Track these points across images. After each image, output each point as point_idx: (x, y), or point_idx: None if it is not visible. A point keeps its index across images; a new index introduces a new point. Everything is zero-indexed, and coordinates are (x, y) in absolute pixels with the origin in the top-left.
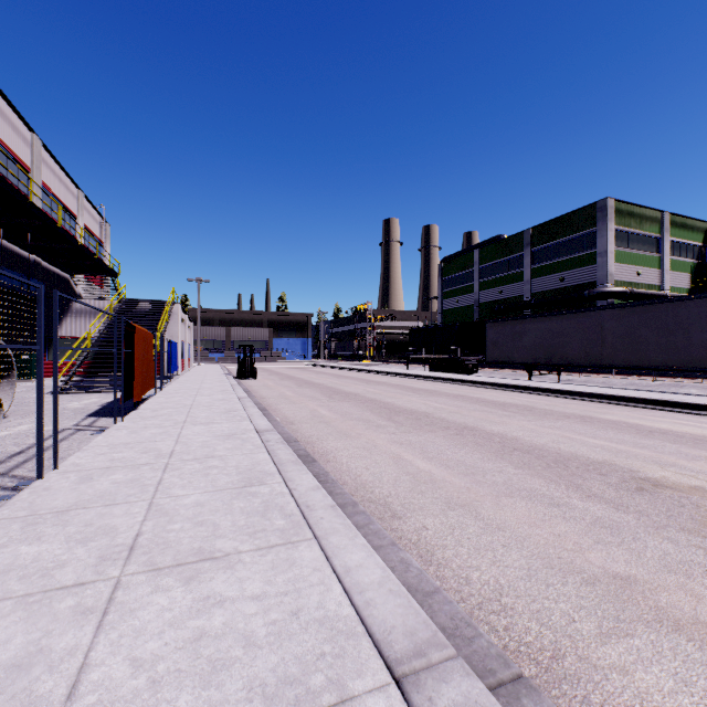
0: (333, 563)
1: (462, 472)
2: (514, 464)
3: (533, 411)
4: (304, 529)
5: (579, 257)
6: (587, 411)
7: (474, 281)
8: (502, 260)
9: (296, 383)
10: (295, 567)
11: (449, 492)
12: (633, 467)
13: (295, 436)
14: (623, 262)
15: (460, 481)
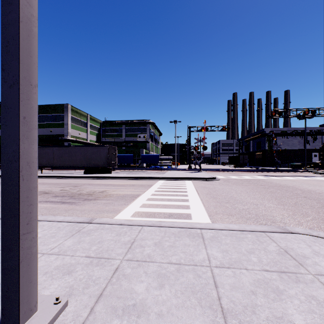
0: None
1: None
2: None
3: None
4: None
5: (58, 123)
6: None
7: None
8: None
9: None
10: None
11: None
12: None
13: None
14: (74, 129)
15: None
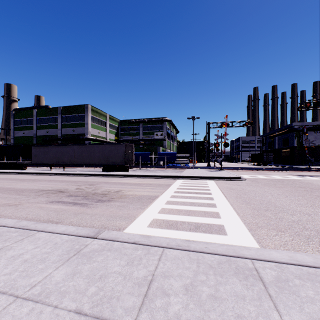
0: None
1: None
2: (4, 193)
3: (35, 180)
4: None
5: (80, 123)
6: (56, 178)
7: (34, 124)
8: (48, 117)
9: None
10: None
11: None
12: (44, 188)
13: None
14: (94, 128)
15: None
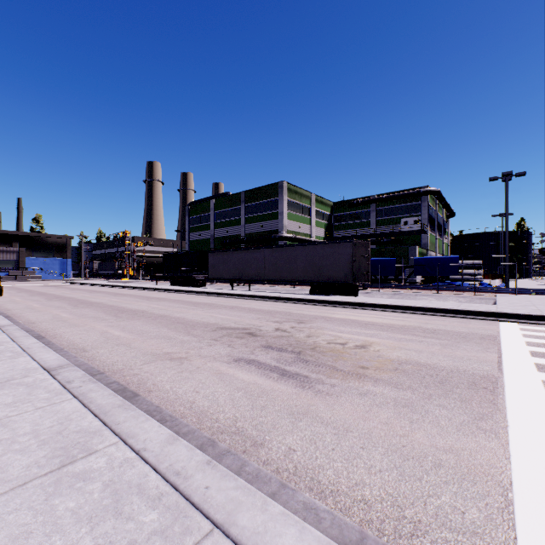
0: (35, 359)
1: (138, 333)
2: (169, 328)
3: (211, 306)
4: (24, 354)
5: (270, 214)
6: (239, 304)
7: (211, 221)
8: (228, 209)
9: (47, 298)
10: (15, 362)
11: (123, 341)
12: (223, 324)
13: (34, 329)
14: (292, 219)
15: (133, 337)
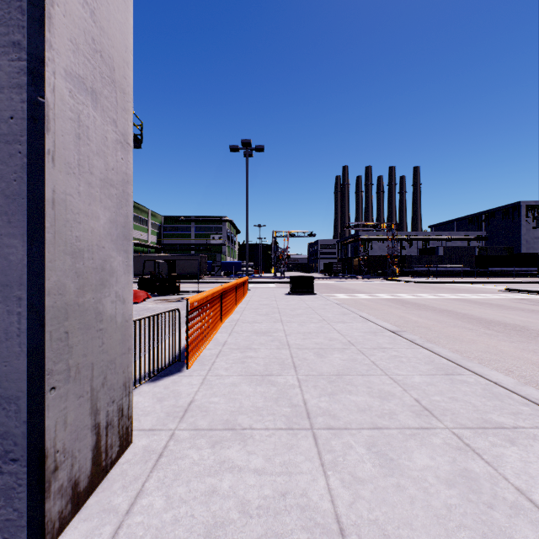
0: None
1: None
2: None
3: None
4: None
5: None
6: None
7: None
8: None
9: None
10: None
11: None
12: None
13: None
14: (136, 229)
15: None
